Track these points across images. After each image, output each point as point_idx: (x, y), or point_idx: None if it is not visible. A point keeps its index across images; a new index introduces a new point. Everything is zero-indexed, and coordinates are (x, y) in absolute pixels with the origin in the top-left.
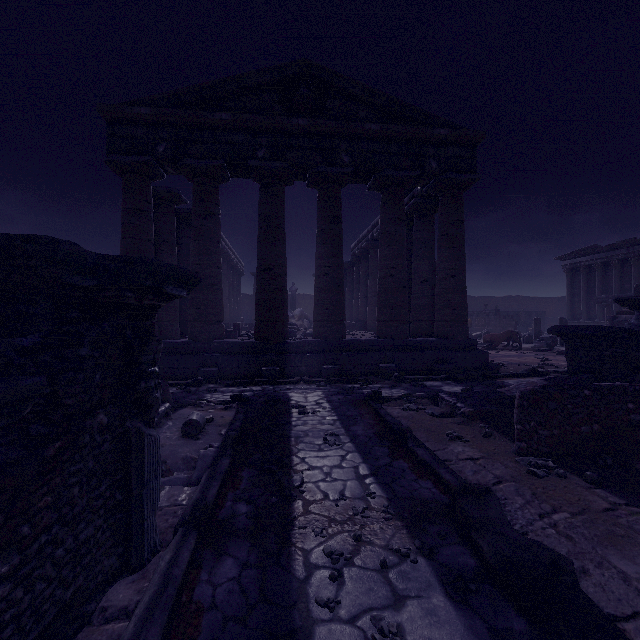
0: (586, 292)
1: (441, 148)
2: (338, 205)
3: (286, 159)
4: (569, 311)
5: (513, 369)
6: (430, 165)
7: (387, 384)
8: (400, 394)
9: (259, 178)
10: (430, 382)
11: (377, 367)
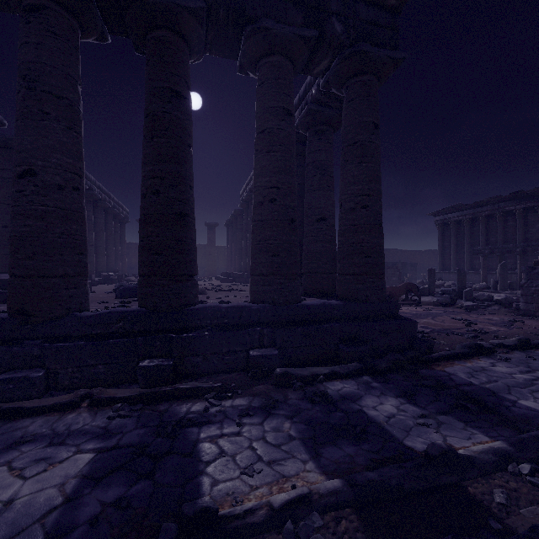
0: (456, 245)
1: (349, 4)
2: (181, 73)
3: None
4: (440, 262)
5: (446, 343)
6: (333, 27)
7: (261, 395)
8: (275, 500)
9: None
10: (337, 383)
11: (246, 356)
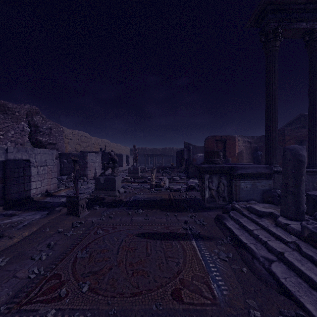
0: None
1: None
2: None
3: None
4: None
5: None
6: None
7: None
8: None
9: None
10: None
11: None
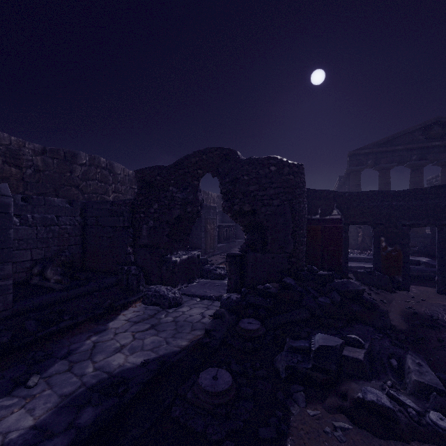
0: None
1: None
2: None
3: (426, 158)
4: None
5: None
6: None
7: None
8: None
9: (411, 167)
10: None
11: None
